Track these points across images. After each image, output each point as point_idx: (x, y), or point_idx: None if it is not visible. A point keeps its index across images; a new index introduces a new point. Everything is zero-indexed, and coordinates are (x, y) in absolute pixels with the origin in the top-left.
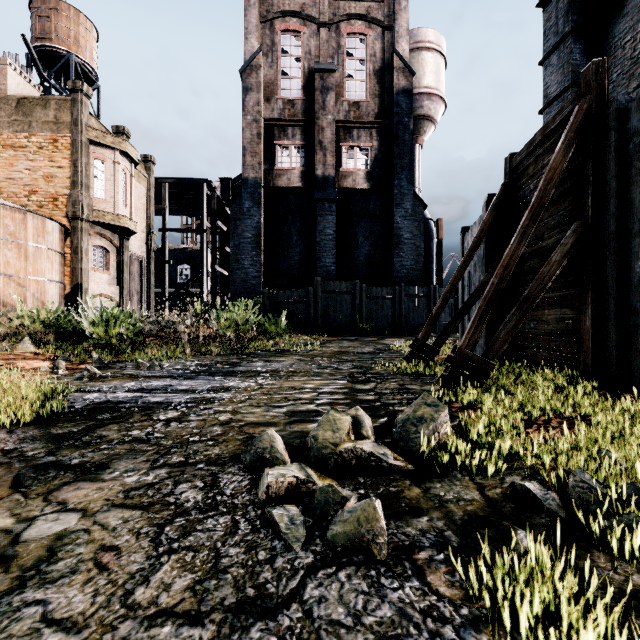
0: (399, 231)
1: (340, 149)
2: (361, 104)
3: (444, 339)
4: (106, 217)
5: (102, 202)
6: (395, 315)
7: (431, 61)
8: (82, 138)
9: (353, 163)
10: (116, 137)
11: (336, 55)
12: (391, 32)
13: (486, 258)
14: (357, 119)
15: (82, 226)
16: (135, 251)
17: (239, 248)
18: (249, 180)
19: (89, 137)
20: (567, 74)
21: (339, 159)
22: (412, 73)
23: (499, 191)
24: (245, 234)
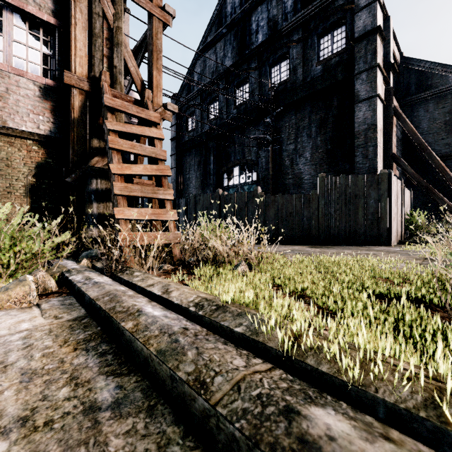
0: None
1: None
2: None
3: None
4: None
5: None
6: None
7: None
8: None
9: None
10: None
11: None
12: None
13: None
14: None
15: None
16: None
17: None
18: None
19: None
20: (175, 163)
21: None
22: (131, 118)
23: None
24: None
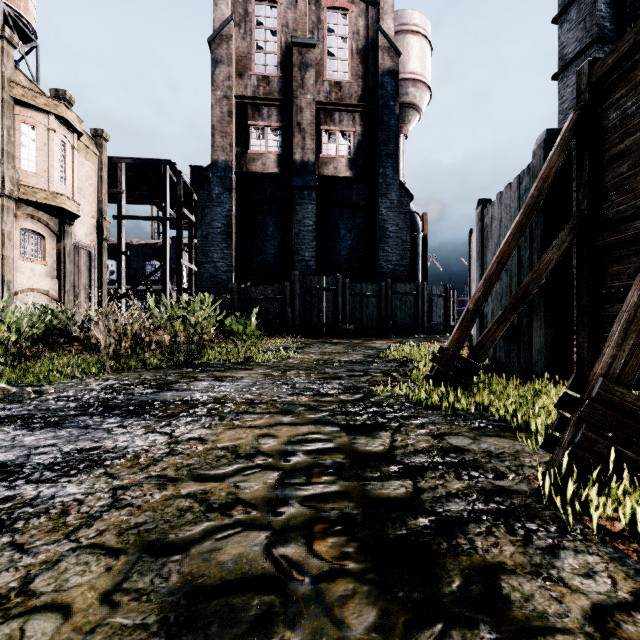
0: (384, 223)
1: (320, 133)
2: (343, 85)
3: (487, 349)
4: (37, 195)
5: (32, 176)
6: (381, 314)
7: (416, 45)
8: (3, 95)
9: (334, 149)
10: (50, 98)
11: (316, 30)
12: (375, 8)
13: (544, 225)
14: (339, 101)
15: (3, 204)
16: (82, 239)
17: (207, 239)
18: (219, 163)
19: (13, 95)
20: (590, 28)
21: (319, 144)
22: (398, 53)
23: (571, 118)
24: (214, 223)
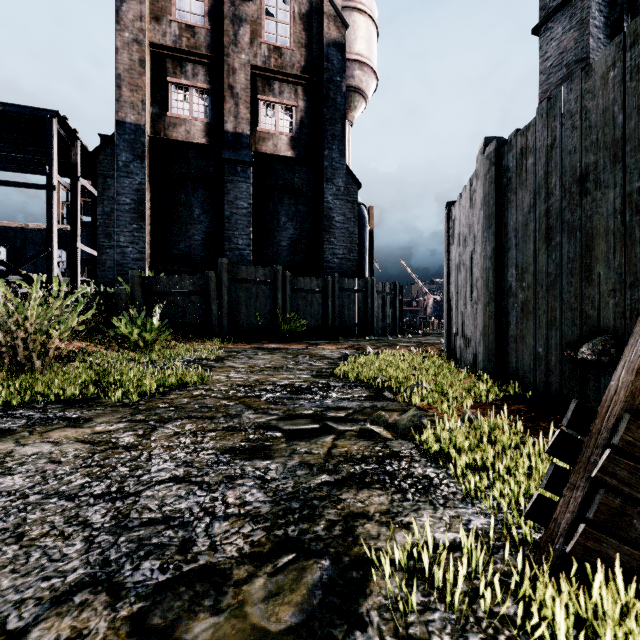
0: (330, 212)
1: (257, 103)
2: (284, 51)
3: None
4: None
5: None
6: (327, 313)
7: (363, 26)
8: None
9: (274, 124)
10: None
11: None
12: None
13: None
14: (279, 69)
15: None
16: None
17: (111, 217)
18: (127, 123)
19: None
20: None
21: (256, 116)
22: (345, 24)
23: None
24: (121, 198)
